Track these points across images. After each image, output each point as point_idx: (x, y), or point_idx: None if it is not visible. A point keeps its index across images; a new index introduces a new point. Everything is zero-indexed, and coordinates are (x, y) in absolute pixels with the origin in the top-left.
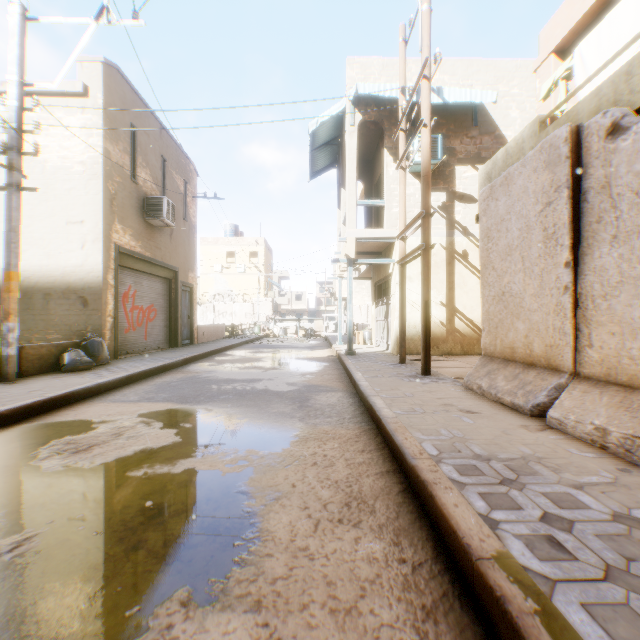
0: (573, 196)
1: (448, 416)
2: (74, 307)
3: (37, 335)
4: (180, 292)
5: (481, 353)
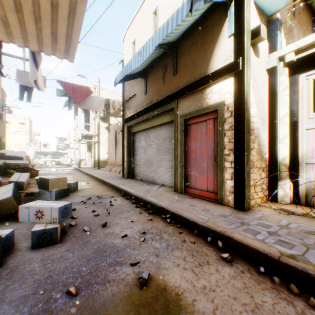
0: (116, 140)
1: (98, 172)
2: None
3: None
4: (2, 146)
5: None
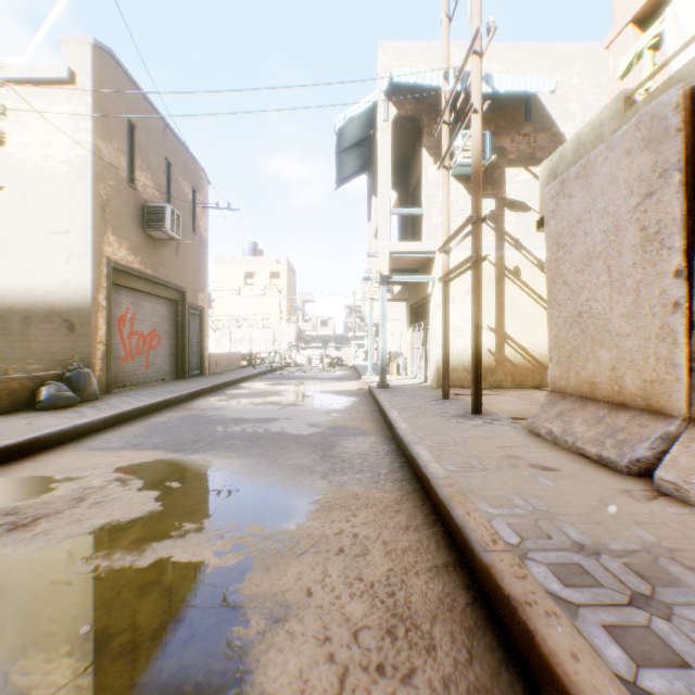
0: (686, 182)
1: (518, 475)
2: (58, 332)
3: (15, 365)
4: (188, 316)
5: (535, 386)
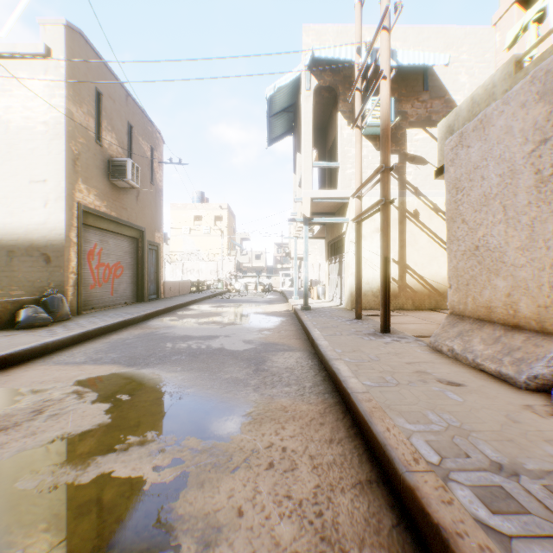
0: None
1: (428, 390)
2: (37, 264)
3: (1, 291)
4: (147, 250)
5: (431, 308)
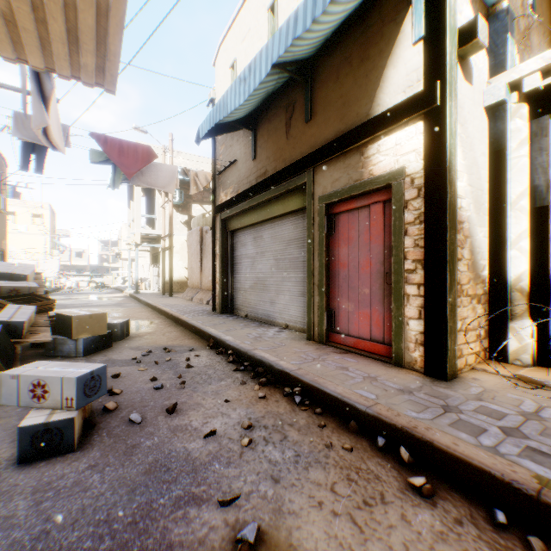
0: (202, 244)
1: (169, 302)
2: None
3: None
4: (0, 255)
5: None
